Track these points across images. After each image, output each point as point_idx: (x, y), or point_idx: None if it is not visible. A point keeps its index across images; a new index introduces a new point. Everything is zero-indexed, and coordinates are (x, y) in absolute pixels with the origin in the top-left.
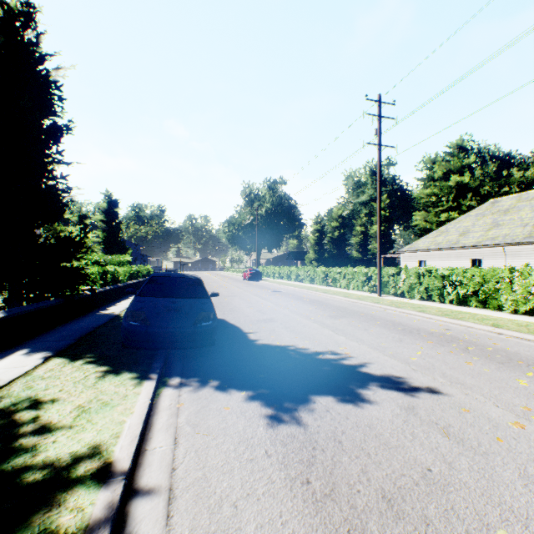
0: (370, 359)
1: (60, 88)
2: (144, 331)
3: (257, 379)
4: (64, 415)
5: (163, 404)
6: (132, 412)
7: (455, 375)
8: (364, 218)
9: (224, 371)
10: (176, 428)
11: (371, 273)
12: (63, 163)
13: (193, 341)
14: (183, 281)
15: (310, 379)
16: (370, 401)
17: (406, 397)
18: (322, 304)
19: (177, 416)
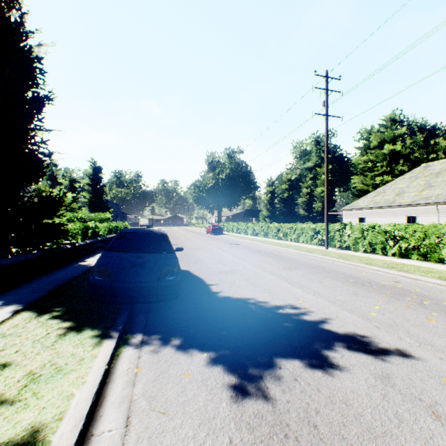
0: (329, 314)
1: (41, 61)
2: (109, 286)
3: (219, 337)
4: (10, 386)
5: (121, 368)
6: (83, 382)
7: (421, 333)
8: (309, 181)
9: (186, 327)
10: (130, 402)
11: (319, 228)
12: (45, 130)
13: (157, 296)
14: (150, 237)
15: (273, 337)
16: (339, 367)
17: (377, 362)
18: (276, 257)
19: (133, 385)
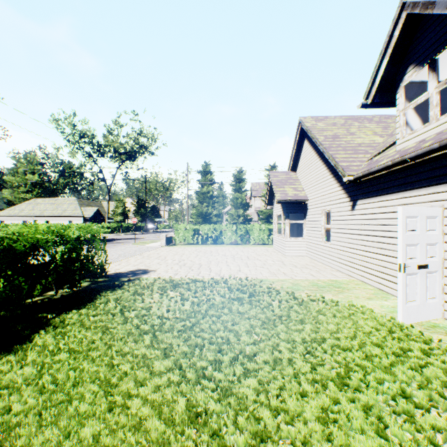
0: None
1: None
2: None
3: None
4: None
5: None
6: None
7: None
8: None
9: None
10: None
11: None
12: None
13: None
14: None
15: None
16: None
17: None
18: None
19: None
